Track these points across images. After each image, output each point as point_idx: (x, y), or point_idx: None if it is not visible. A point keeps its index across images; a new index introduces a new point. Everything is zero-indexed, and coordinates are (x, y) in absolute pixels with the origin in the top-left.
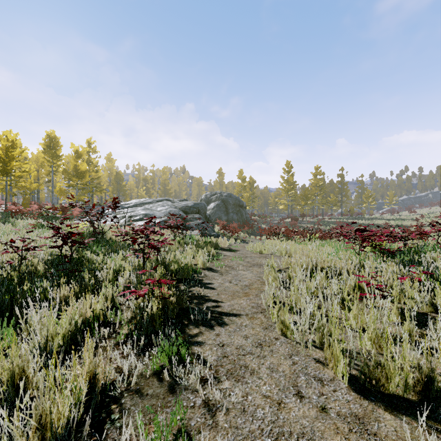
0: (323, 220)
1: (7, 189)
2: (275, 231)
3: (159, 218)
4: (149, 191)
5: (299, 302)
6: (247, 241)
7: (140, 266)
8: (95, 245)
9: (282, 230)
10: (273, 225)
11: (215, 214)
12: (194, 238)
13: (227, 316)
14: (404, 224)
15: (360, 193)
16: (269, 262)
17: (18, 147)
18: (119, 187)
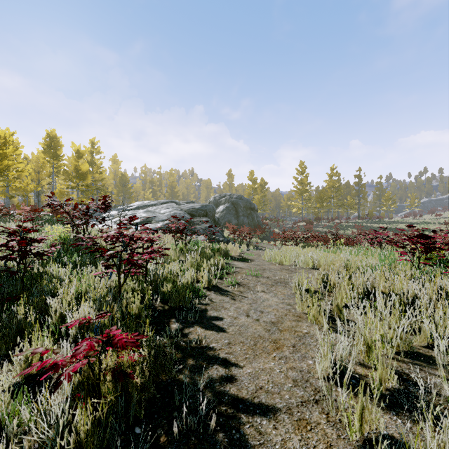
0: (340, 223)
1: (4, 191)
2: (293, 236)
3: (162, 222)
4: (155, 194)
5: (385, 376)
6: (260, 247)
7: (118, 287)
8: (68, 255)
9: (300, 235)
10: (286, 229)
11: (224, 217)
12: (200, 244)
13: (248, 415)
14: (431, 228)
15: (378, 195)
16: (299, 280)
17: (16, 147)
18: (124, 190)
